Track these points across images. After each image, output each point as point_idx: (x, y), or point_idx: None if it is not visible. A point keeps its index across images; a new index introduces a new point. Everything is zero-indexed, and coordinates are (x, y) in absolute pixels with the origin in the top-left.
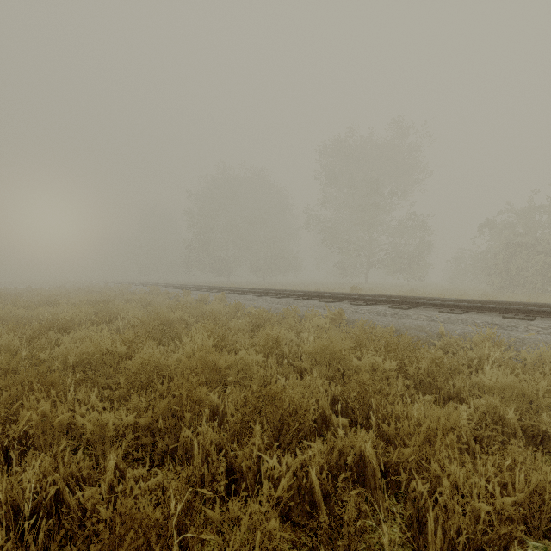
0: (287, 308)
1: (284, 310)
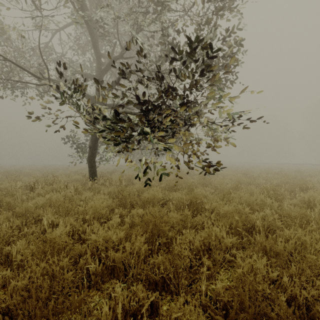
0: (290, 165)
1: (289, 165)
